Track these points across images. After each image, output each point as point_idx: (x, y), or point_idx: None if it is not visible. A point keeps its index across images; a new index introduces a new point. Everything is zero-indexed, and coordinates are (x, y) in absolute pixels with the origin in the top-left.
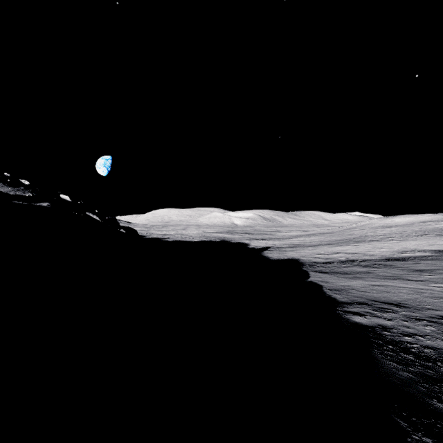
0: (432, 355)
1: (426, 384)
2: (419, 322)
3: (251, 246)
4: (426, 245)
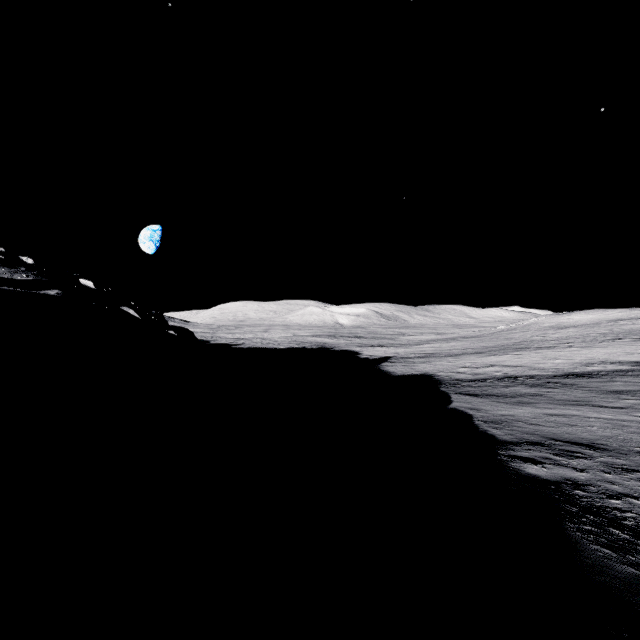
0: None
1: None
2: (629, 474)
3: (363, 356)
4: (621, 354)
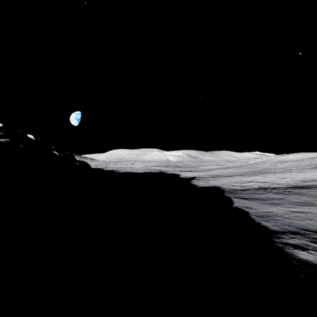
0: None
1: None
2: None
3: (182, 176)
4: None
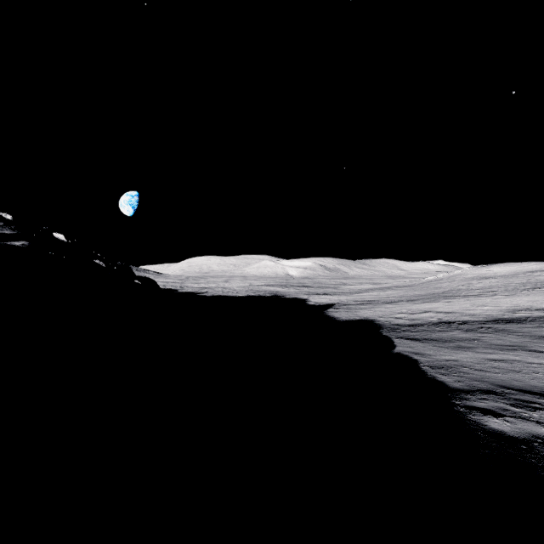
0: None
1: None
2: None
3: (311, 303)
4: (543, 301)
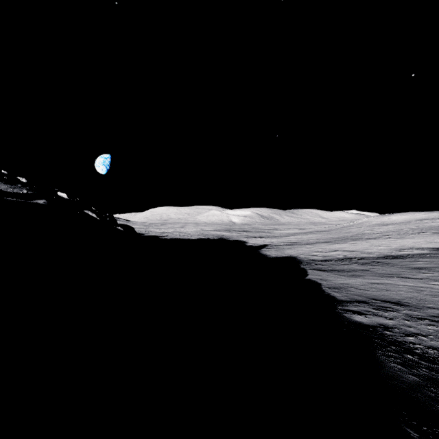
0: (436, 356)
1: (433, 388)
2: (421, 321)
3: (249, 244)
4: (423, 243)
